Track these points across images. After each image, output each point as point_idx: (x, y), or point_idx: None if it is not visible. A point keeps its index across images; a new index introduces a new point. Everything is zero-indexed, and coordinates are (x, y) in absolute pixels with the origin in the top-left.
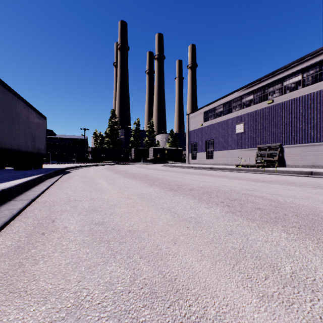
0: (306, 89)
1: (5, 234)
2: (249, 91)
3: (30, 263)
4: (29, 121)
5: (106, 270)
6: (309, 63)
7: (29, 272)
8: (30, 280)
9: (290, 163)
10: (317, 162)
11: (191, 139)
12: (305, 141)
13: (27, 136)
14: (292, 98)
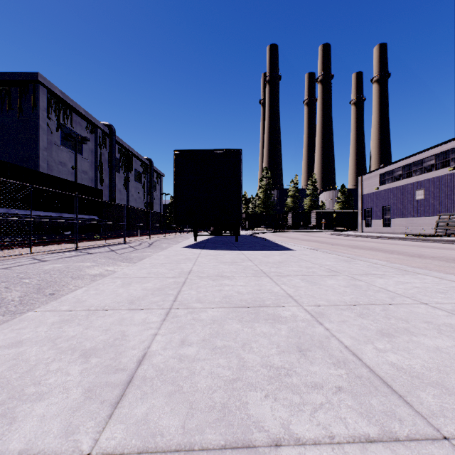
0: None
1: None
2: (429, 155)
3: None
4: None
5: None
6: None
7: None
8: None
9: None
10: None
11: (364, 204)
12: None
13: None
14: None
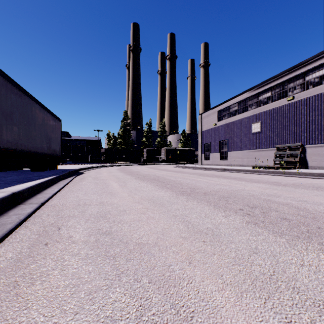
0: None
1: (8, 244)
2: (266, 88)
3: (26, 283)
4: (44, 124)
5: (109, 299)
6: None
7: (22, 296)
8: (21, 308)
9: (314, 165)
10: None
11: (203, 139)
12: None
13: (42, 138)
14: (316, 94)
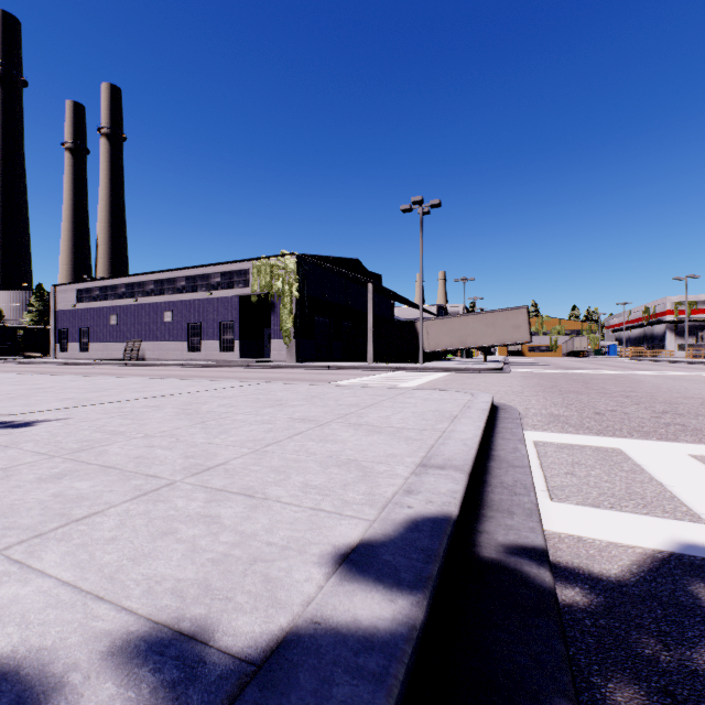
0: (155, 298)
1: None
2: (122, 283)
3: None
4: None
5: None
6: (157, 279)
7: None
8: None
9: (148, 357)
10: (160, 356)
11: (59, 323)
12: (155, 339)
13: None
14: (149, 303)
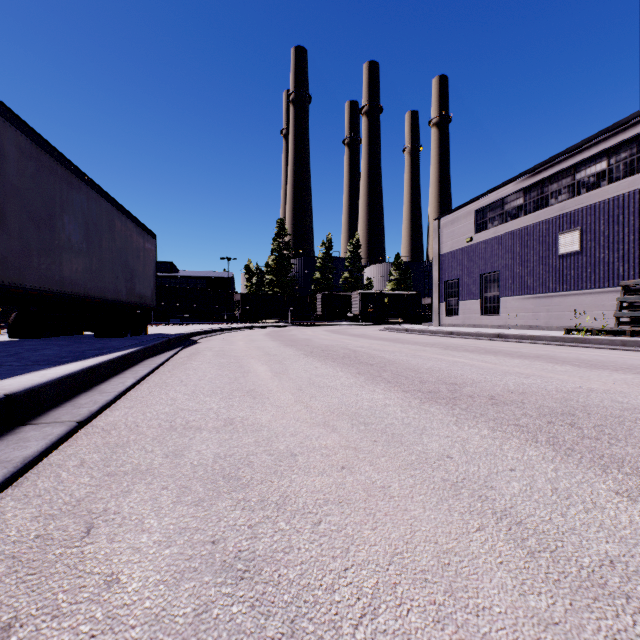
0: None
1: None
2: (595, 152)
3: None
4: (121, 242)
5: None
6: None
7: None
8: None
9: None
10: None
11: (444, 272)
12: None
13: (117, 271)
14: None
